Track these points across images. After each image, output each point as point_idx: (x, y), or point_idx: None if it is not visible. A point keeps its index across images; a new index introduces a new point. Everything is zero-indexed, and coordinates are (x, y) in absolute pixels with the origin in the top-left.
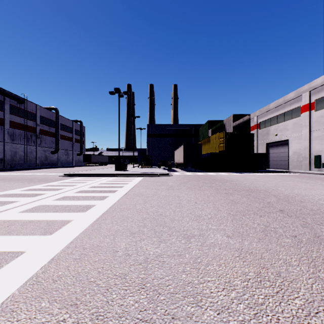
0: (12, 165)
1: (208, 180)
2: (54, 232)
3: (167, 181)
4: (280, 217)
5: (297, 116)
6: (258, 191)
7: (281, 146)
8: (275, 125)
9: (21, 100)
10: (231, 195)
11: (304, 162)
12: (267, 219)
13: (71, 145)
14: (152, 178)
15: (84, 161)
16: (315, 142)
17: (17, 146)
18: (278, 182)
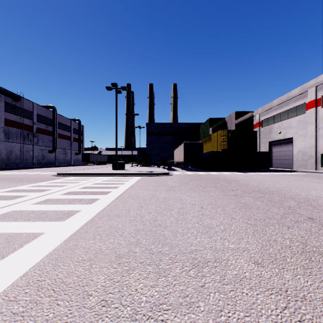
0: (7, 164)
1: (212, 180)
2: (9, 254)
3: (167, 181)
4: (315, 229)
5: (302, 113)
6: (271, 193)
7: (285, 144)
8: (279, 123)
9: (16, 97)
10: (241, 197)
11: (309, 161)
12: (299, 232)
13: (69, 144)
14: (150, 178)
15: (83, 160)
16: (321, 140)
17: (13, 145)
18: (288, 182)
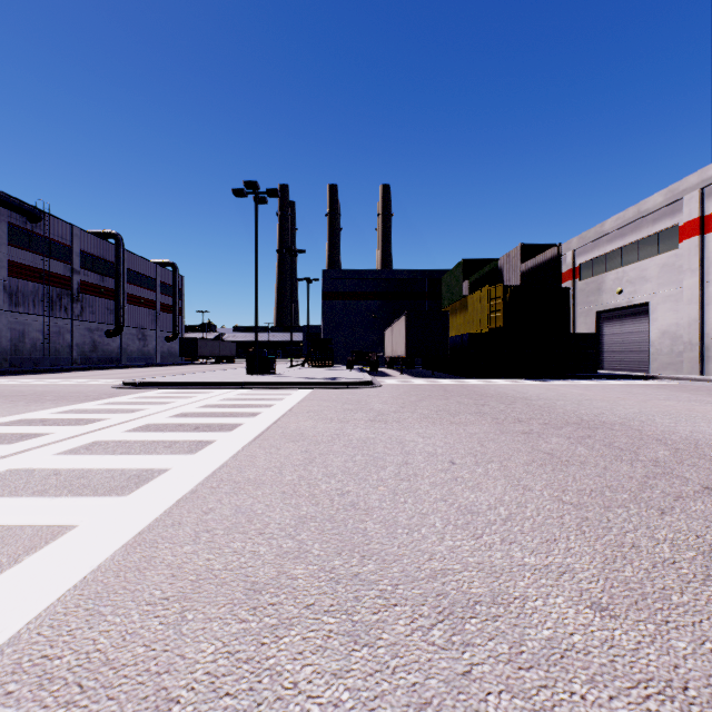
0: (14, 362)
1: (470, 398)
2: None
3: (370, 401)
4: None
5: (670, 247)
6: (608, 427)
7: (632, 317)
8: (617, 271)
9: (34, 214)
10: (541, 437)
11: (687, 354)
12: (689, 523)
13: (151, 318)
14: (332, 392)
15: (182, 353)
16: None
17: (26, 319)
18: (642, 402)
